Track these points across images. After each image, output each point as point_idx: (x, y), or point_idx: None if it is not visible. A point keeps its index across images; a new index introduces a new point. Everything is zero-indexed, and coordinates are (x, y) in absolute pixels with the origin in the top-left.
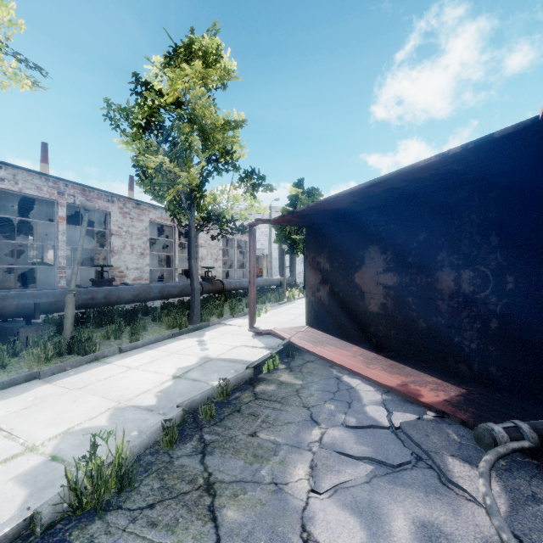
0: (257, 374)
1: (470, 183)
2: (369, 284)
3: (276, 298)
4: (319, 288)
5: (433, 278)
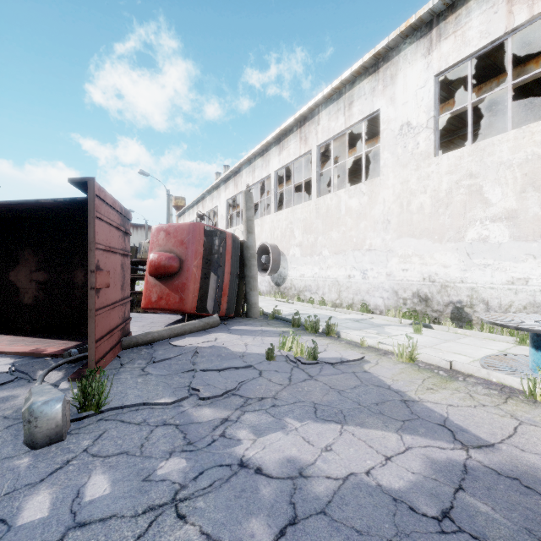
0: None
1: None
2: (24, 281)
3: None
4: None
5: (72, 275)
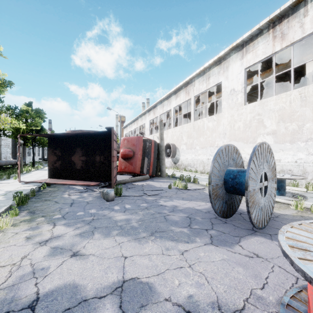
0: (39, 190)
1: (103, 135)
2: (77, 160)
3: None
4: (56, 162)
5: (95, 158)
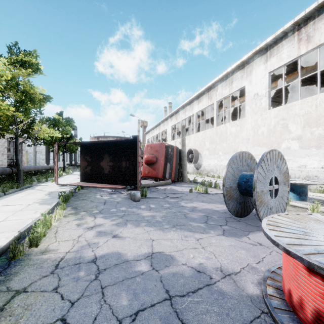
0: (75, 191)
1: (128, 142)
2: (105, 165)
3: (53, 175)
4: (86, 167)
5: (121, 163)
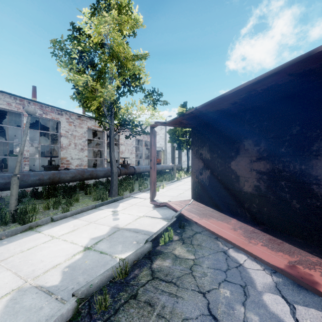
0: (155, 246)
1: None
2: (243, 170)
3: (169, 178)
4: (201, 172)
5: (307, 165)
